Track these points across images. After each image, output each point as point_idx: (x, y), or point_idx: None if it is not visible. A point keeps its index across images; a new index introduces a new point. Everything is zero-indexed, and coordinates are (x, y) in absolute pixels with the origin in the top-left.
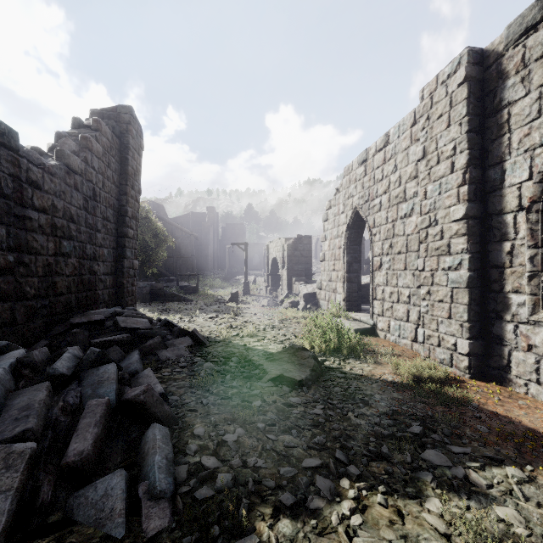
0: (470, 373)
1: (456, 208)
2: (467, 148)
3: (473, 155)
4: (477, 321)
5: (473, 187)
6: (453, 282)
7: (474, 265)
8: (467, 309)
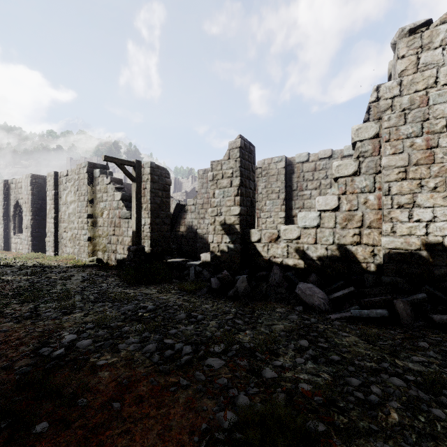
0: (4, 250)
1: (2, 214)
2: (3, 201)
3: (5, 203)
4: (6, 239)
5: (5, 210)
6: (2, 230)
7: (6, 227)
8: (3, 236)
